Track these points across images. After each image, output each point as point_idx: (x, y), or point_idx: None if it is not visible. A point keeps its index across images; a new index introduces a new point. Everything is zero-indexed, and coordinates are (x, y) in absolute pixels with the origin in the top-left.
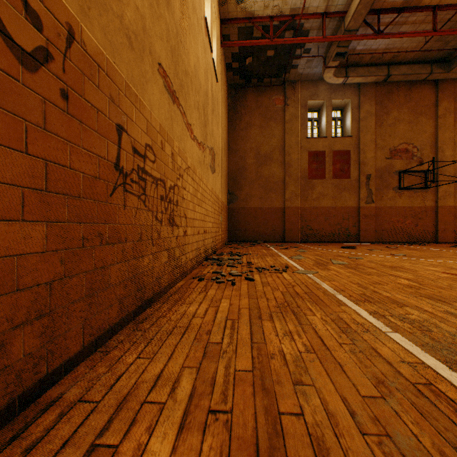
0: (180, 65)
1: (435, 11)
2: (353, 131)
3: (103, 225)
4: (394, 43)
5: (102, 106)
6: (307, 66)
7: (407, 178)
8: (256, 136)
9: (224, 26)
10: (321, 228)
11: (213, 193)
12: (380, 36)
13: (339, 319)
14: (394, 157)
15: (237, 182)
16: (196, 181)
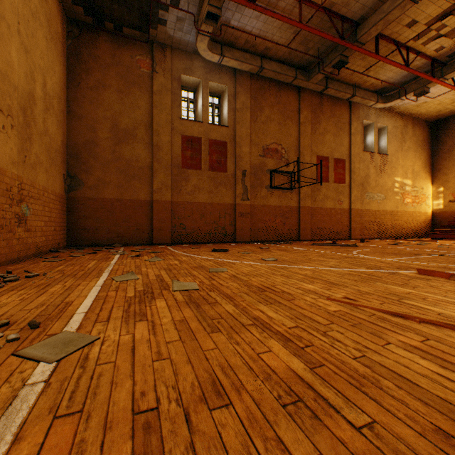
0: None
1: (302, 3)
2: (230, 121)
3: None
4: (267, 31)
5: None
6: (178, 26)
7: (277, 178)
8: (113, 102)
9: None
10: (197, 226)
11: None
12: (253, 6)
13: None
14: (267, 155)
15: (83, 161)
16: None
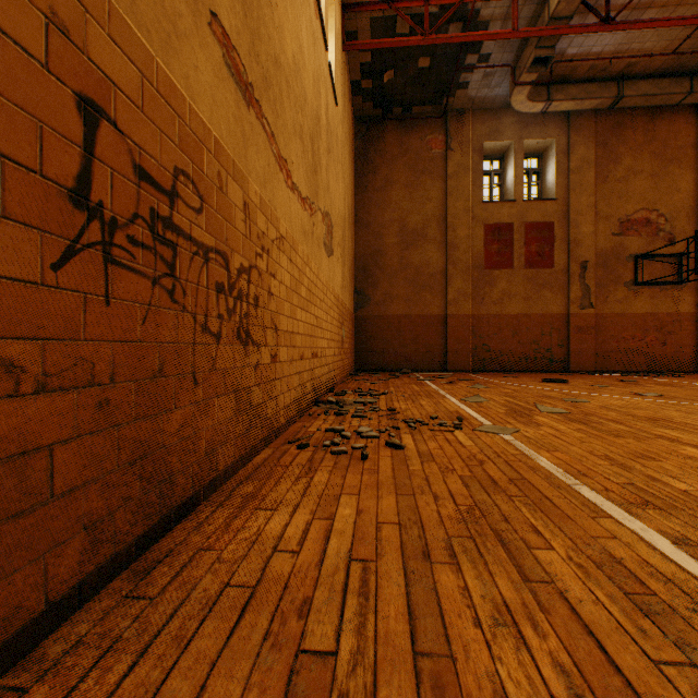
0: (263, 41)
1: None
2: (559, 190)
3: (21, 342)
4: (630, 43)
5: (19, 28)
6: (484, 84)
7: (648, 267)
8: (400, 199)
9: (348, 17)
10: (506, 348)
11: (329, 290)
12: (611, 27)
13: (612, 562)
14: (627, 232)
15: (369, 274)
16: (296, 264)
